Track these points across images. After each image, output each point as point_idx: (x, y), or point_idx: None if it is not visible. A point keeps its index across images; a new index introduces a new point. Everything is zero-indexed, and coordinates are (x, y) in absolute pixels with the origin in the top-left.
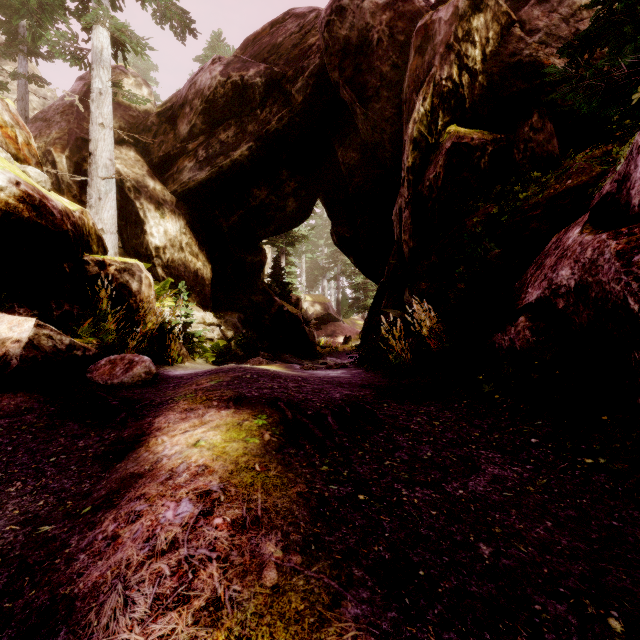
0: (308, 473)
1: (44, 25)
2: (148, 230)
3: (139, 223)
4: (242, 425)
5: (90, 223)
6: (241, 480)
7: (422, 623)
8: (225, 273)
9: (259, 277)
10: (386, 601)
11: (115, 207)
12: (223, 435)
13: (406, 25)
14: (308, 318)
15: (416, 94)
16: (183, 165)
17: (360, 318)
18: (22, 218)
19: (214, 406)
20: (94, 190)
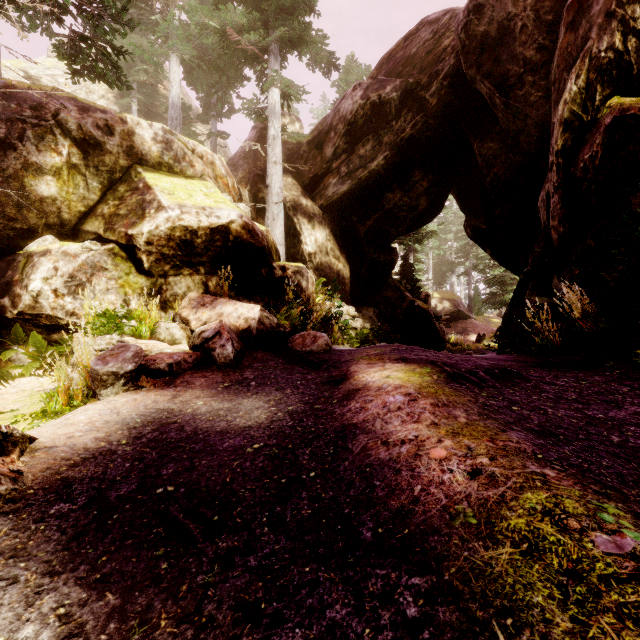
0: (472, 394)
1: (229, 93)
2: (303, 240)
3: (296, 235)
4: (414, 370)
5: (271, 239)
6: (428, 390)
7: (560, 448)
8: (361, 272)
9: (390, 275)
10: (536, 438)
11: (283, 224)
12: (403, 374)
13: (555, 2)
14: (438, 314)
15: (567, 73)
16: (328, 182)
17: (495, 316)
18: (243, 240)
19: (388, 362)
20: (270, 213)
